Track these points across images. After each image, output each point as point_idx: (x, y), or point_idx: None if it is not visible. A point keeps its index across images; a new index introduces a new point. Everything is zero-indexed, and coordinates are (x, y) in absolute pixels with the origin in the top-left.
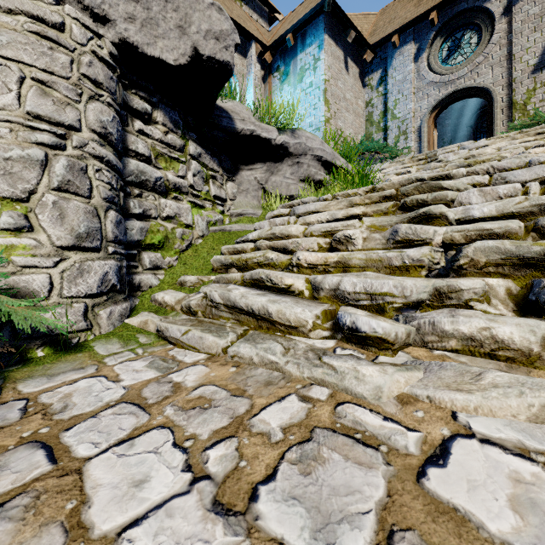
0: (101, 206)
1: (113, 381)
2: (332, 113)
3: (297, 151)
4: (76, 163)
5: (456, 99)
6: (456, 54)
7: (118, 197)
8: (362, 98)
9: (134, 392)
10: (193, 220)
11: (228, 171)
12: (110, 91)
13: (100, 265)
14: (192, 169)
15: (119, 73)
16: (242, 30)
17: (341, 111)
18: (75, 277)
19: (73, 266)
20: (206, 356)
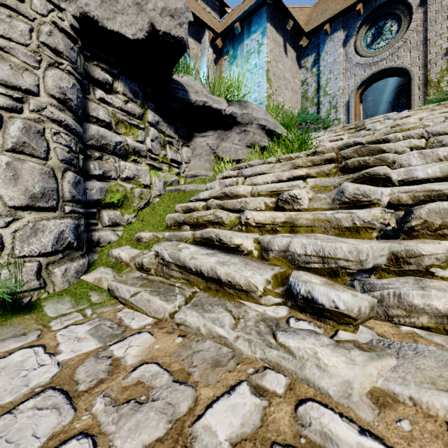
0: (58, 167)
1: (50, 353)
2: (273, 90)
3: (244, 120)
4: (32, 125)
5: (378, 78)
6: (378, 39)
7: (77, 159)
8: (298, 78)
9: (67, 373)
10: (151, 180)
11: (183, 138)
12: (70, 60)
13: (55, 224)
14: (151, 135)
15: (80, 45)
16: (197, 19)
17: (281, 89)
18: (28, 236)
19: (26, 225)
20: (153, 320)
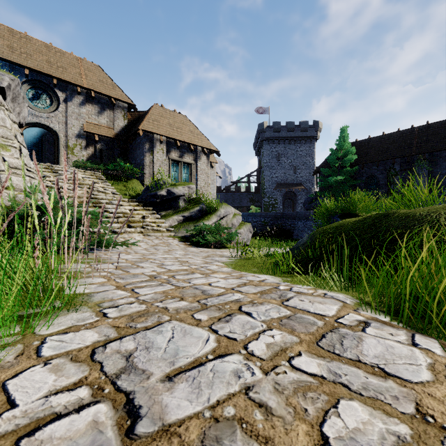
0: None
1: None
2: None
3: None
4: None
5: (38, 126)
6: (38, 101)
7: None
8: None
9: None
10: None
11: None
12: None
13: None
14: None
15: None
16: None
17: None
18: None
19: None
20: None
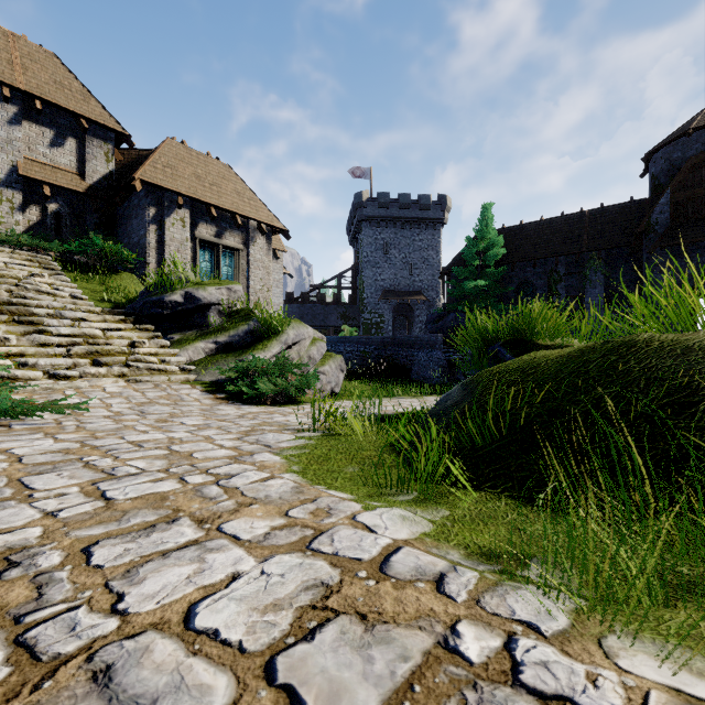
0: None
1: None
2: None
3: None
4: None
5: None
6: None
7: None
8: None
9: None
10: None
11: None
12: None
13: None
14: None
15: None
16: None
17: None
18: None
19: None
20: None
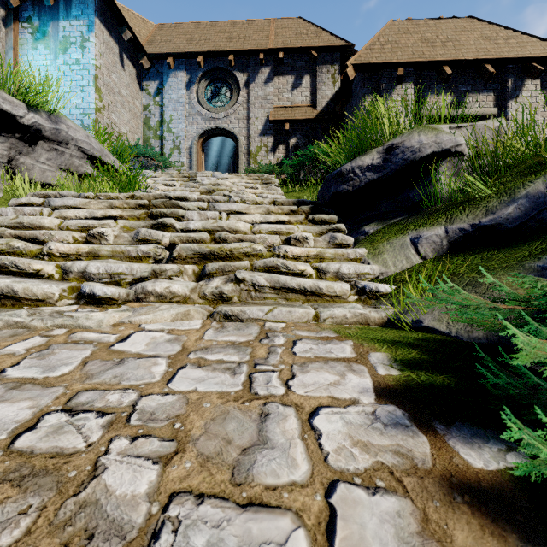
0: None
1: None
2: (105, 104)
3: (56, 137)
4: None
5: (217, 134)
6: (217, 98)
7: None
8: (140, 100)
9: None
10: None
11: None
12: None
13: None
14: None
15: None
16: None
17: (116, 106)
18: None
19: None
20: None
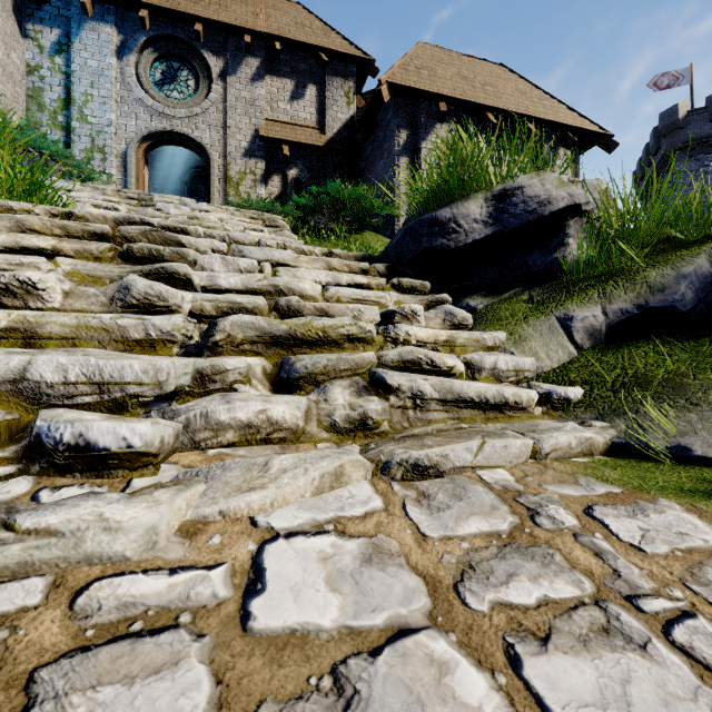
0: None
1: None
2: None
3: None
4: None
5: (172, 141)
6: (172, 85)
7: None
8: (20, 52)
9: None
10: None
11: None
12: None
13: None
14: None
15: None
16: None
17: None
18: None
19: None
20: None
